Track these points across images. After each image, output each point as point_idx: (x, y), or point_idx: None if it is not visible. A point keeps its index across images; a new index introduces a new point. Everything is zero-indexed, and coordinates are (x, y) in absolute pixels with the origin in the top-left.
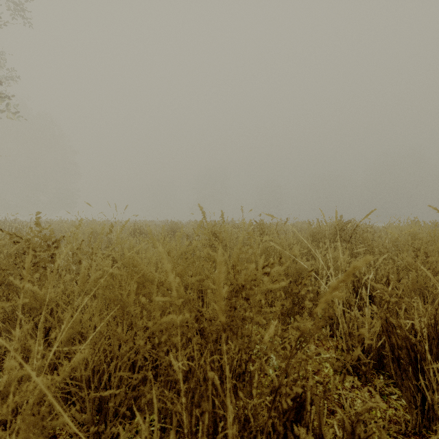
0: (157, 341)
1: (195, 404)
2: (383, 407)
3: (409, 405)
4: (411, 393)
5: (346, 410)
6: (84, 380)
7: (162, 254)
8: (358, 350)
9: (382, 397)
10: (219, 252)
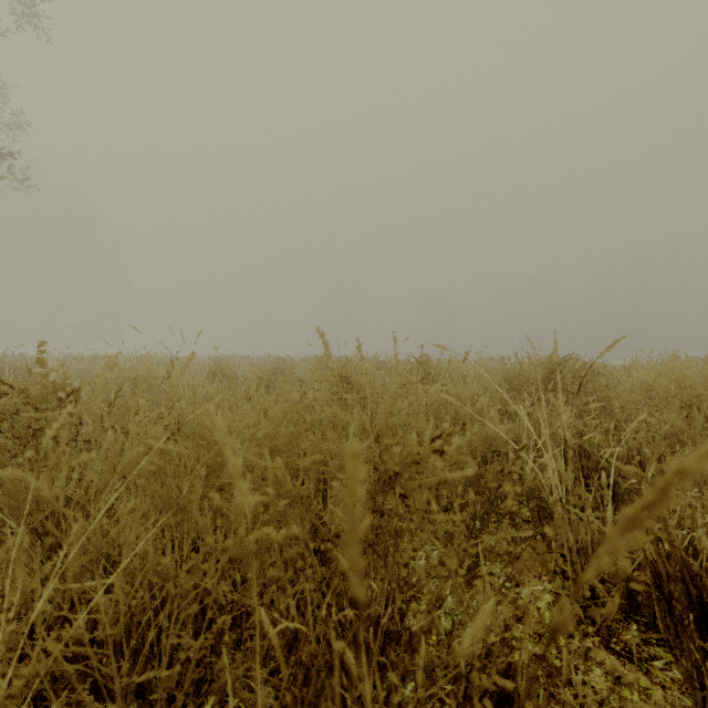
0: (239, 579)
1: (307, 705)
2: (641, 684)
3: (690, 683)
4: (694, 661)
5: (576, 689)
6: (110, 644)
7: (223, 436)
8: (615, 600)
9: (638, 664)
10: (352, 431)
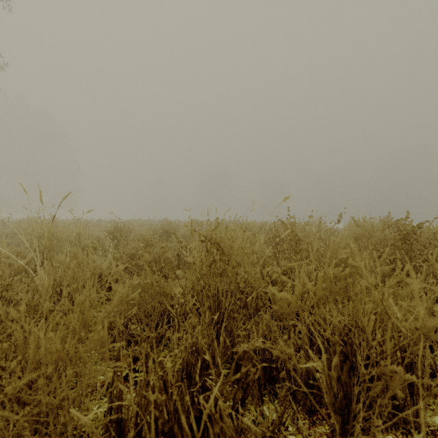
0: None
1: None
2: None
3: None
4: None
5: None
6: None
7: None
8: None
9: None
10: None
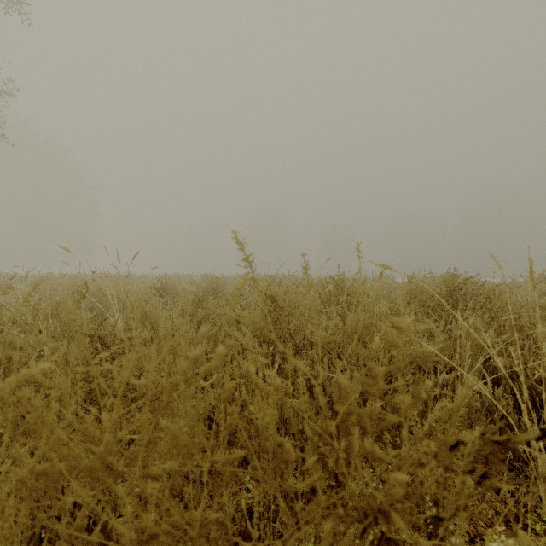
0: None
1: None
2: None
3: None
4: None
5: None
6: None
7: None
8: None
9: None
10: None
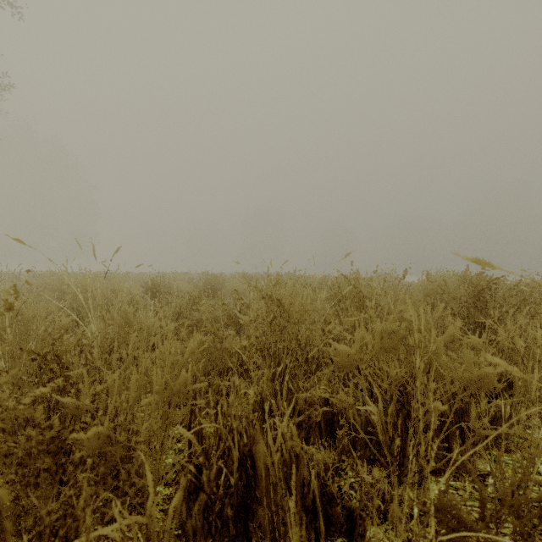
0: None
1: None
2: None
3: None
4: None
5: None
6: None
7: None
8: None
9: None
10: None
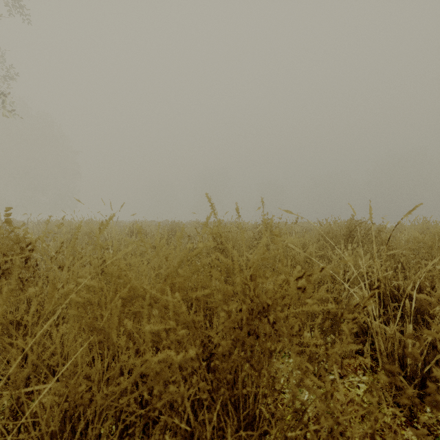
0: (146, 396)
1: None
2: None
3: None
4: None
5: None
6: (46, 439)
7: None
8: None
9: (436, 439)
10: None
